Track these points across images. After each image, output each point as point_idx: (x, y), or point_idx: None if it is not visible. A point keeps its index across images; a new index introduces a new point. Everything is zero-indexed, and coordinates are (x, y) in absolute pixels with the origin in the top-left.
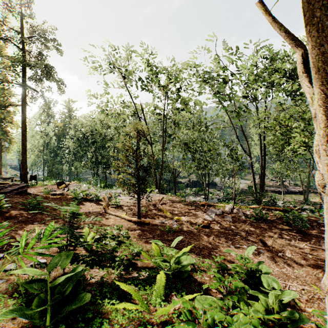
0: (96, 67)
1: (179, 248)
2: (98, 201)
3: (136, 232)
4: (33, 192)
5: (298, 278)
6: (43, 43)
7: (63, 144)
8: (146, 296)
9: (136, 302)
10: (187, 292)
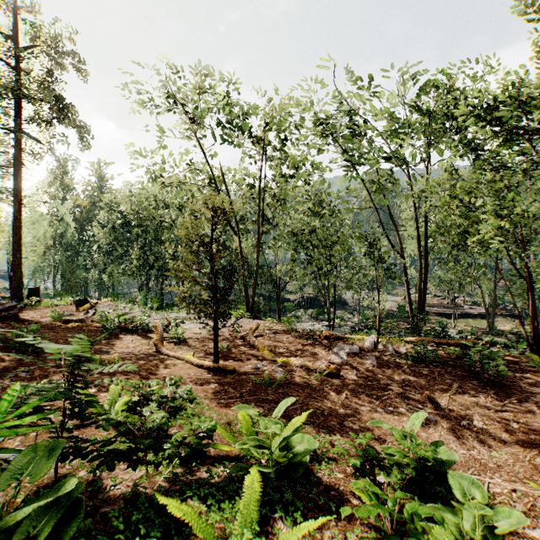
0: (144, 102)
1: (286, 415)
2: (145, 332)
3: (209, 387)
4: (32, 317)
5: (500, 468)
6: (51, 61)
7: (88, 236)
8: (222, 525)
9: (200, 539)
10: (305, 508)
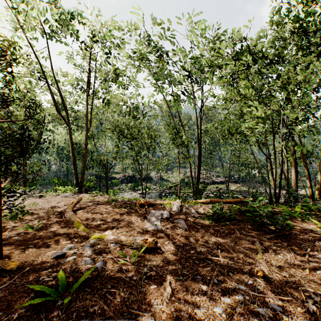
0: None
1: None
2: None
3: None
4: None
5: None
6: None
7: None
8: None
9: None
10: None
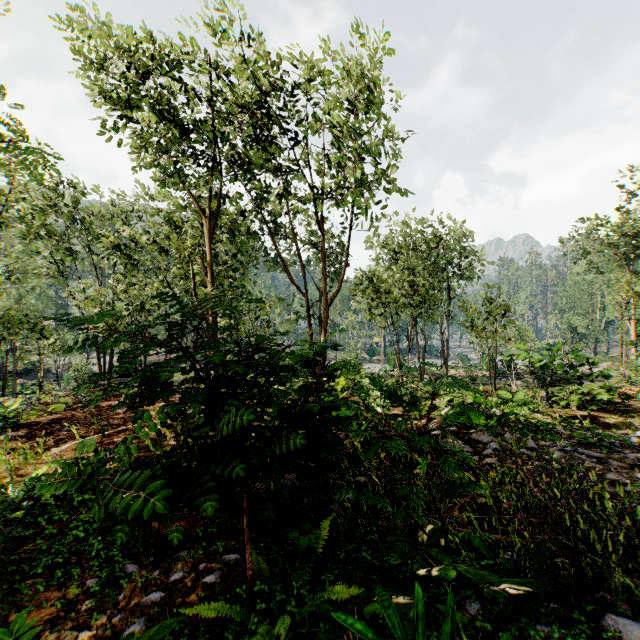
0: None
1: None
2: None
3: None
4: None
5: None
6: None
7: None
8: None
9: None
10: None
